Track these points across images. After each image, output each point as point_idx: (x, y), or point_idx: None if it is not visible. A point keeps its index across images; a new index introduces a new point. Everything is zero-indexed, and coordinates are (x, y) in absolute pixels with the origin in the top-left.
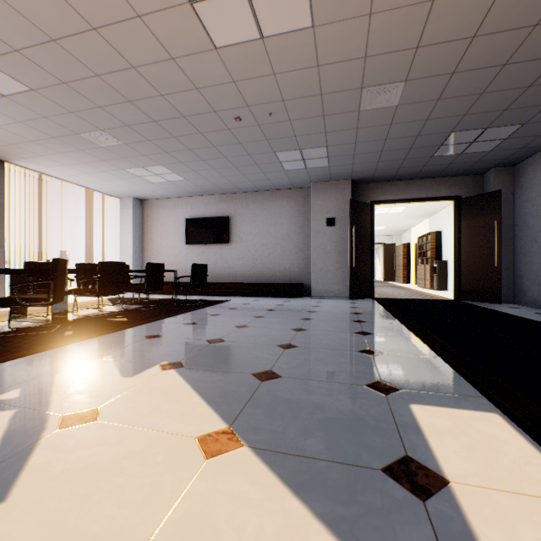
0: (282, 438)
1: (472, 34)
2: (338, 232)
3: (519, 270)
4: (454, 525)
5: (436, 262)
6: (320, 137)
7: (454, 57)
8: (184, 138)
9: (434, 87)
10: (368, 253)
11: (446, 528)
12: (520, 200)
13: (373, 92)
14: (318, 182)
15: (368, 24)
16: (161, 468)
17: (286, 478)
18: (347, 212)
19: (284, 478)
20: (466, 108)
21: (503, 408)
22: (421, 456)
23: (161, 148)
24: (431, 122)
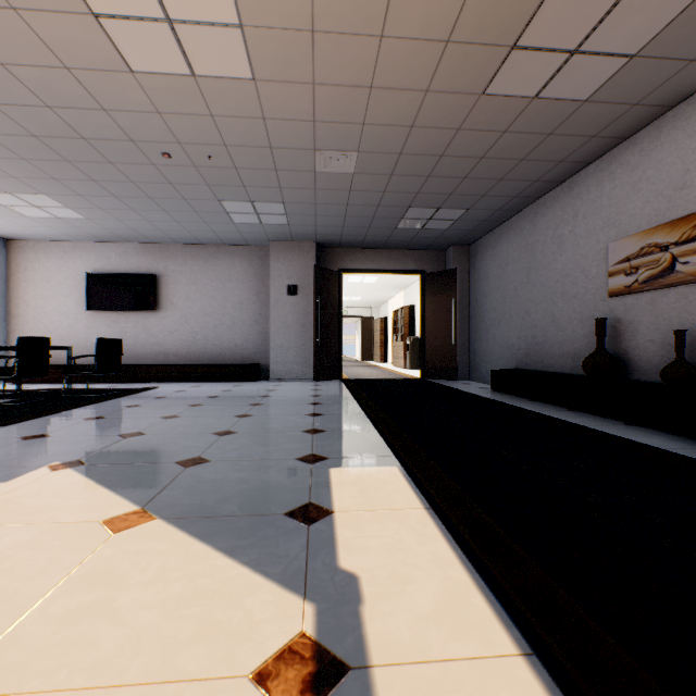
0: (199, 508)
1: (410, 124)
2: (301, 303)
3: (473, 348)
4: (324, 534)
5: (409, 339)
6: (275, 192)
7: (398, 140)
8: (85, 164)
9: (385, 163)
10: (335, 328)
11: (318, 536)
12: (473, 280)
13: (327, 156)
14: (278, 241)
15: (314, 93)
16: (59, 549)
17: (196, 532)
18: (311, 280)
19: (194, 533)
20: (418, 187)
21: (403, 462)
22: (321, 501)
23: (46, 172)
24: (389, 194)
